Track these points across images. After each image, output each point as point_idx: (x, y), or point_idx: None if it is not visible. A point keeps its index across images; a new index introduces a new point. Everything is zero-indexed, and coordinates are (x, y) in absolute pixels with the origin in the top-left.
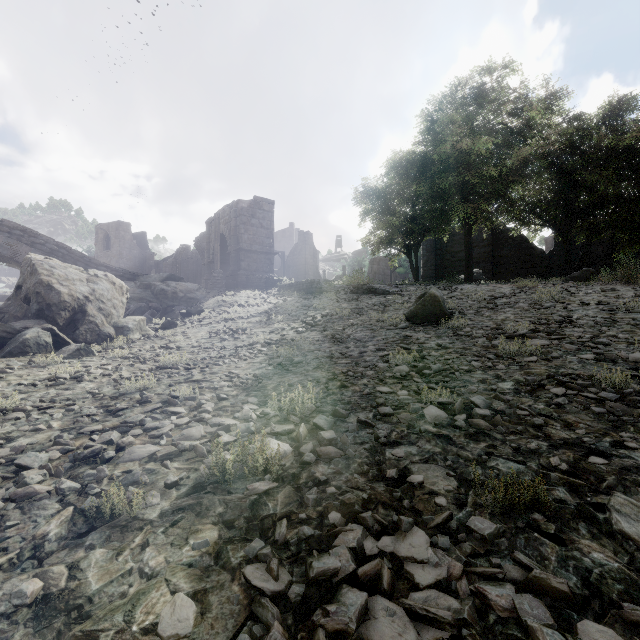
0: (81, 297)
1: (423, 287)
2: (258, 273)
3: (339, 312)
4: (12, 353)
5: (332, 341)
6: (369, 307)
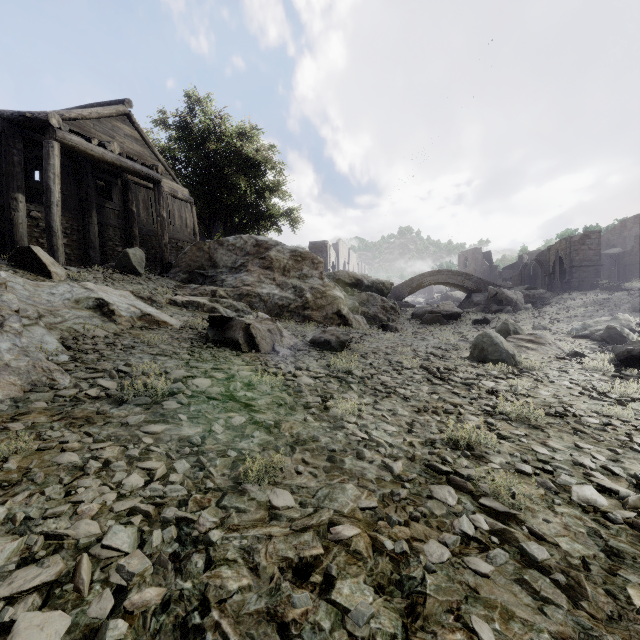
0: (515, 299)
1: None
2: (586, 279)
3: (614, 300)
4: (506, 313)
5: (600, 307)
6: (632, 297)
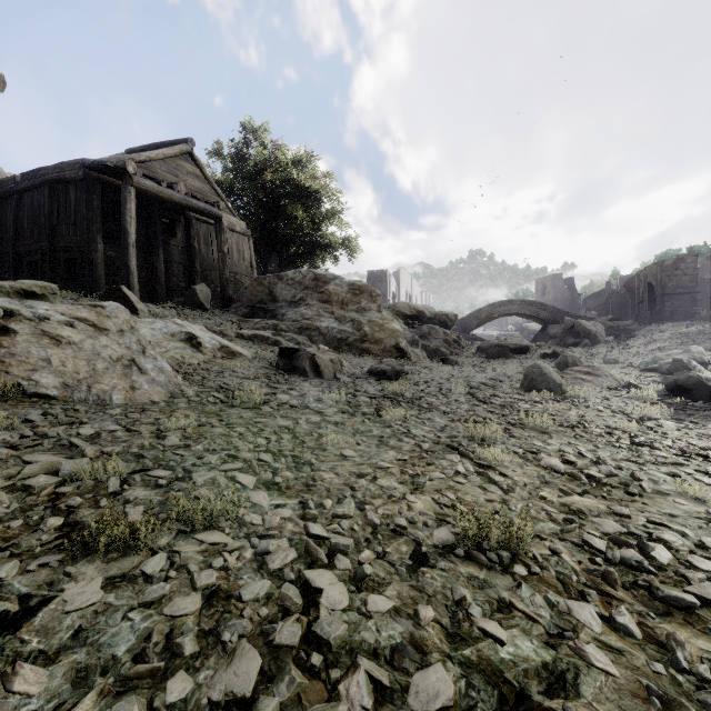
0: (594, 331)
1: None
2: (681, 308)
3: (706, 332)
4: (583, 346)
5: (688, 340)
6: None
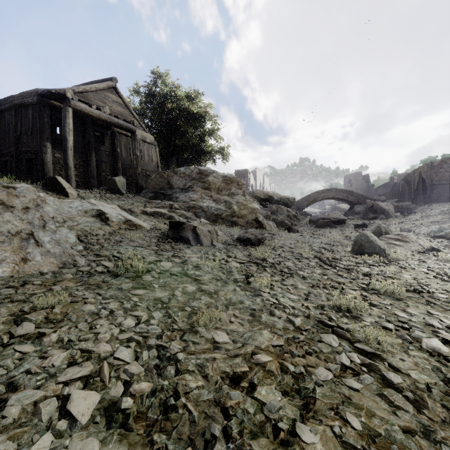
0: (387, 209)
1: None
2: (444, 194)
3: None
4: (380, 219)
5: None
6: None
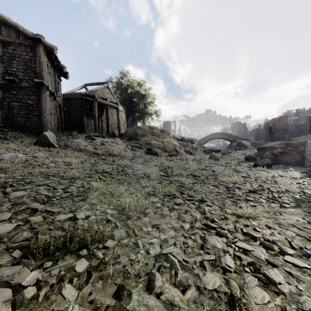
0: (246, 144)
1: (308, 139)
2: (281, 136)
3: None
4: (242, 150)
5: None
6: None
